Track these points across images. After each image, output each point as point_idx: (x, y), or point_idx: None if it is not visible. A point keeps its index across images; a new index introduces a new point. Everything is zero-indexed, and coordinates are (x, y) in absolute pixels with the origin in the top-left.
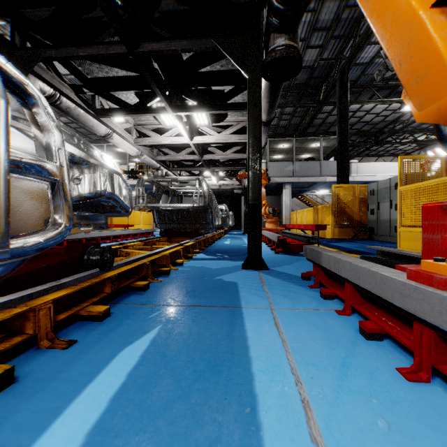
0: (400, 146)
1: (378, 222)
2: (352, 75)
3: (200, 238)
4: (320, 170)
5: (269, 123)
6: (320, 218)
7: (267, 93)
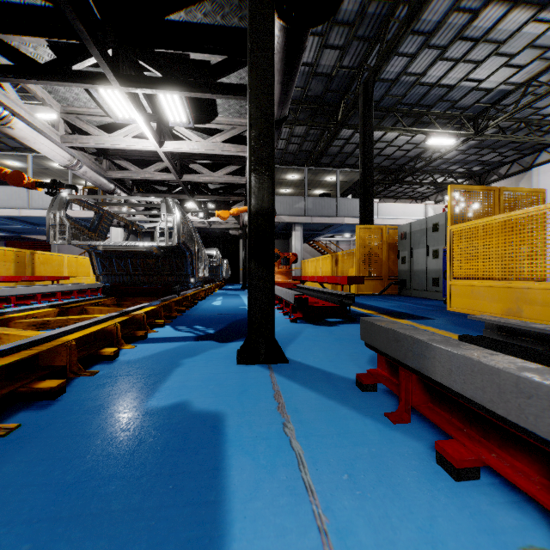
0: (419, 188)
1: (412, 273)
2: (375, 93)
3: (171, 298)
4: (337, 209)
5: (279, 125)
6: (341, 268)
7: (279, 63)
